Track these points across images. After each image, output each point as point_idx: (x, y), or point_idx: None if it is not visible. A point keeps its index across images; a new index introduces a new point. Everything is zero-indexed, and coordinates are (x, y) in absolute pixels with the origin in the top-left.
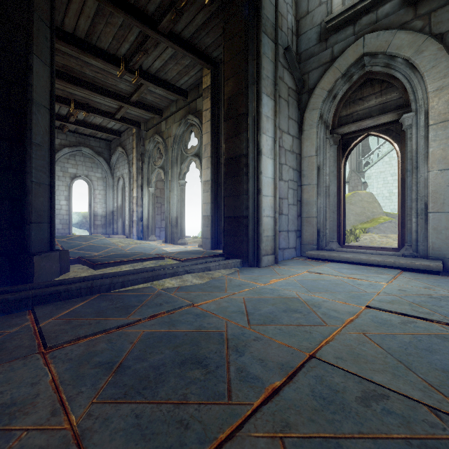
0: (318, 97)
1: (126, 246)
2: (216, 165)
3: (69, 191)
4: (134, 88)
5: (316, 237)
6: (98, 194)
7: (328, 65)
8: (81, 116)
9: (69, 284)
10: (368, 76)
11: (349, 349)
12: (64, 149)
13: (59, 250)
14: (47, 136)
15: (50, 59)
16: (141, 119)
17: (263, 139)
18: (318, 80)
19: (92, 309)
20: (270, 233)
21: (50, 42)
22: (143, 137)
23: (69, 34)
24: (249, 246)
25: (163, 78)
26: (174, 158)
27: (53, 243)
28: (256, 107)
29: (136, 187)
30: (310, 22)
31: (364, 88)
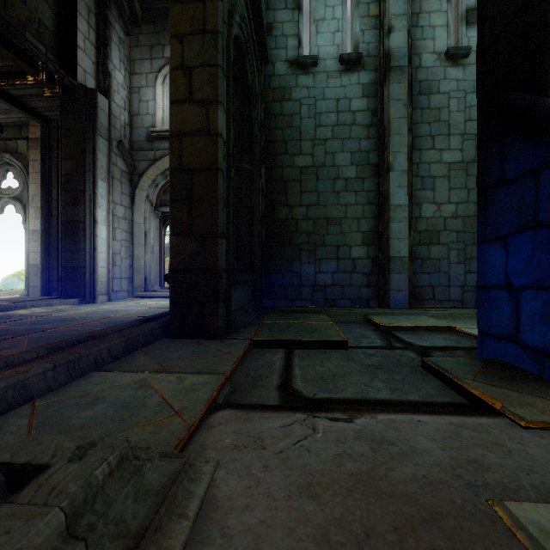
0: (146, 182)
1: None
2: (48, 217)
3: None
4: None
5: (144, 282)
6: None
7: (153, 162)
8: None
9: None
10: None
11: (129, 314)
12: None
13: None
14: None
15: None
16: None
17: (98, 211)
18: (146, 170)
19: None
20: (105, 280)
21: None
22: None
23: None
24: (86, 289)
25: None
26: None
27: None
28: (92, 188)
29: None
30: (141, 122)
31: None
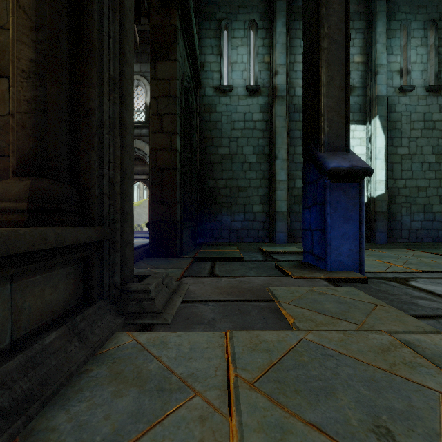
0: None
1: None
2: None
3: None
4: None
5: None
6: None
7: None
8: None
9: None
10: (138, 156)
11: None
12: None
13: None
14: None
15: None
16: None
17: None
18: None
19: None
20: None
21: None
22: None
23: None
24: None
25: None
26: None
27: None
28: None
29: None
30: None
31: (136, 160)
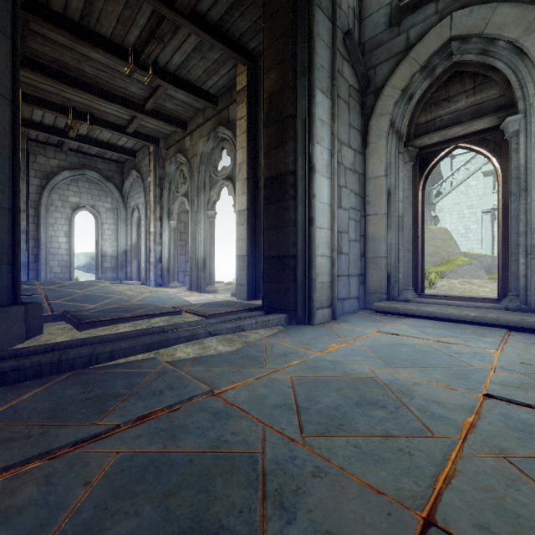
0: (389, 99)
1: (136, 295)
2: (254, 190)
3: (69, 225)
4: (149, 92)
5: (386, 284)
6: (107, 229)
7: (402, 56)
8: (83, 129)
9: (23, 357)
10: (456, 68)
11: (495, 501)
12: (63, 172)
13: (25, 304)
14: (7, 139)
15: (12, 28)
16: (160, 134)
17: (316, 150)
18: (389, 76)
19: (48, 402)
20: (326, 279)
21: (11, 3)
22: (163, 158)
23: (59, 13)
24: (297, 296)
25: (186, 79)
26: (201, 183)
27: (17, 294)
28: (307, 107)
29: (154, 220)
30: (377, 1)
31: (450, 84)
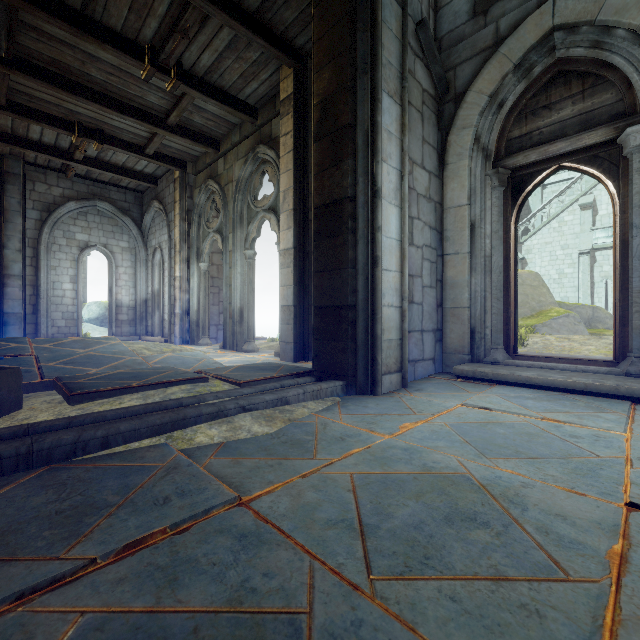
0: (473, 107)
1: (154, 356)
2: (302, 224)
3: (76, 268)
4: (172, 103)
5: (469, 341)
6: (123, 274)
7: (490, 52)
8: (92, 150)
9: None
10: (560, 66)
11: None
12: (68, 203)
13: None
14: None
15: None
16: (187, 156)
17: (382, 170)
18: (473, 78)
19: None
20: (394, 336)
21: None
22: (190, 185)
23: None
24: (358, 358)
25: (218, 85)
26: (237, 216)
27: None
28: (370, 114)
29: (179, 262)
30: None
31: (552, 88)
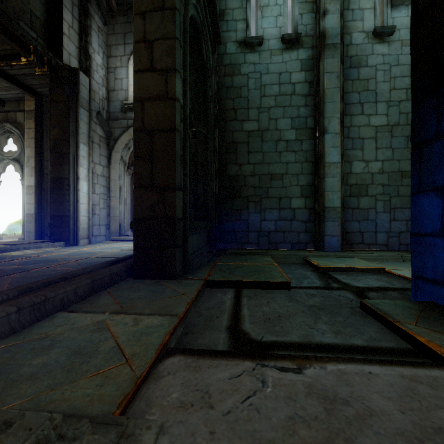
0: (120, 146)
1: None
2: (40, 175)
3: None
4: None
5: (119, 228)
6: None
7: (126, 129)
8: None
9: None
10: None
11: (103, 255)
12: None
13: None
14: None
15: None
16: None
17: (80, 170)
18: (120, 135)
19: None
20: (86, 226)
21: None
22: None
23: None
24: (70, 234)
25: None
26: None
27: None
28: (75, 151)
29: None
30: (116, 96)
31: None
